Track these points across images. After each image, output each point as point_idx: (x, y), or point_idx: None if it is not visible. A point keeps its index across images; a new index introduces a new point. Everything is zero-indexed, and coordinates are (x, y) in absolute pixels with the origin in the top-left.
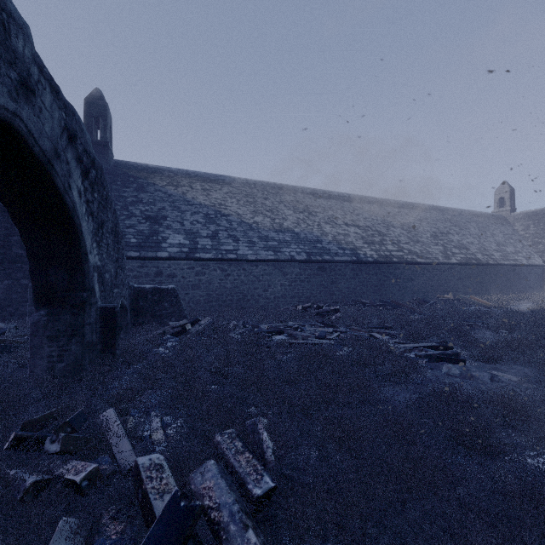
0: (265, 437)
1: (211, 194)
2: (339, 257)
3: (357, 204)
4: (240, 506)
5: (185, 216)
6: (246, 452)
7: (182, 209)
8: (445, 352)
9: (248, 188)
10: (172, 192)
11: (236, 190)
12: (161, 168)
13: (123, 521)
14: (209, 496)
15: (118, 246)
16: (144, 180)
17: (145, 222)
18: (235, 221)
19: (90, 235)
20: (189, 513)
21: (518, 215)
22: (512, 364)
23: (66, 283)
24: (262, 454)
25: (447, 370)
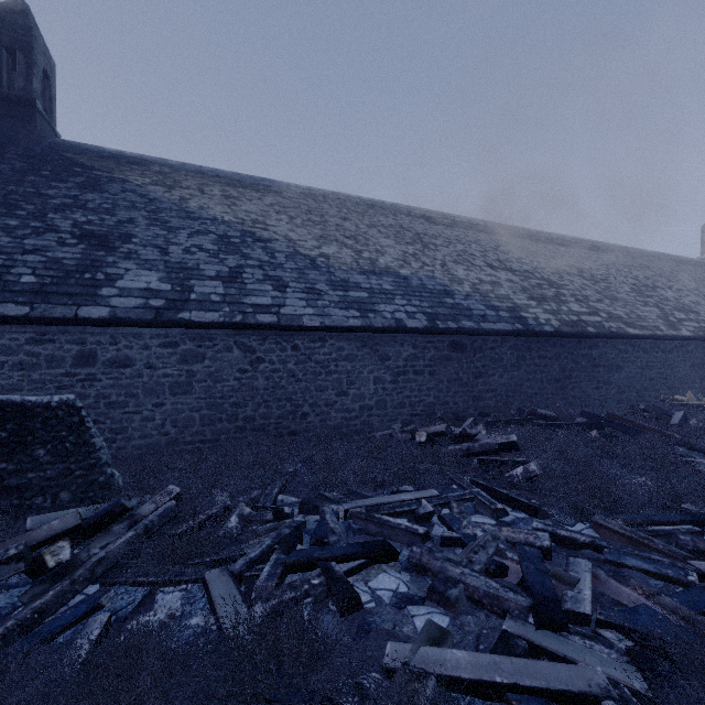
0: None
1: (239, 204)
2: (490, 324)
3: (500, 238)
4: None
5: (174, 237)
6: None
7: (172, 225)
8: None
9: (312, 201)
10: (159, 195)
11: (289, 202)
12: (148, 158)
13: None
14: None
15: None
16: (104, 173)
17: (75, 244)
18: (282, 252)
19: None
20: None
21: None
22: None
23: None
24: None
25: None
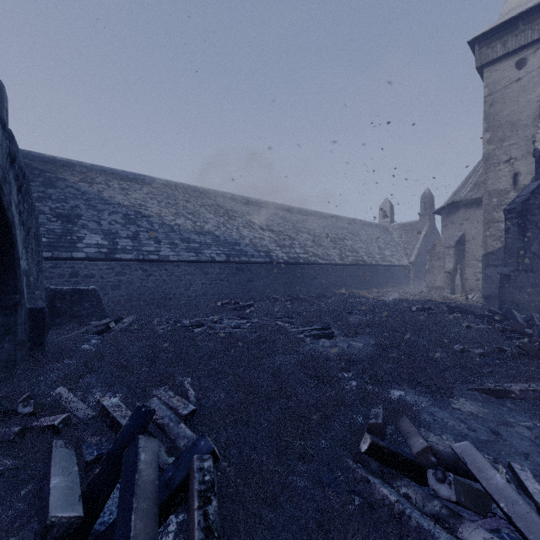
0: (189, 388)
1: (130, 194)
2: (255, 259)
3: (272, 211)
4: (175, 416)
5: (102, 216)
6: (177, 396)
7: (99, 208)
8: (324, 331)
9: (169, 190)
10: (86, 189)
11: (157, 191)
12: (71, 161)
13: (99, 435)
14: (155, 414)
15: (39, 249)
16: (52, 174)
17: (56, 221)
18: (156, 223)
19: (21, 242)
20: (148, 413)
21: (395, 225)
22: (365, 337)
23: None
24: (187, 398)
25: (322, 343)
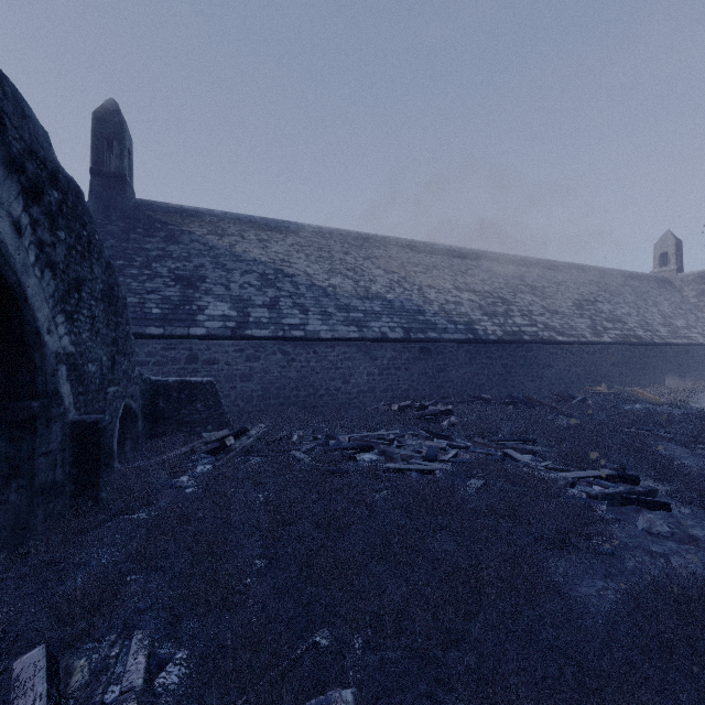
0: None
1: (270, 246)
2: (449, 334)
3: (471, 262)
4: None
5: (232, 277)
6: None
7: (229, 267)
8: (634, 488)
9: (321, 239)
10: (215, 243)
11: (305, 241)
12: (201, 210)
13: None
14: None
15: (118, 320)
16: (176, 227)
17: (174, 285)
18: (303, 284)
19: (48, 302)
20: None
21: (687, 276)
22: None
23: (1, 384)
24: None
25: (647, 524)
